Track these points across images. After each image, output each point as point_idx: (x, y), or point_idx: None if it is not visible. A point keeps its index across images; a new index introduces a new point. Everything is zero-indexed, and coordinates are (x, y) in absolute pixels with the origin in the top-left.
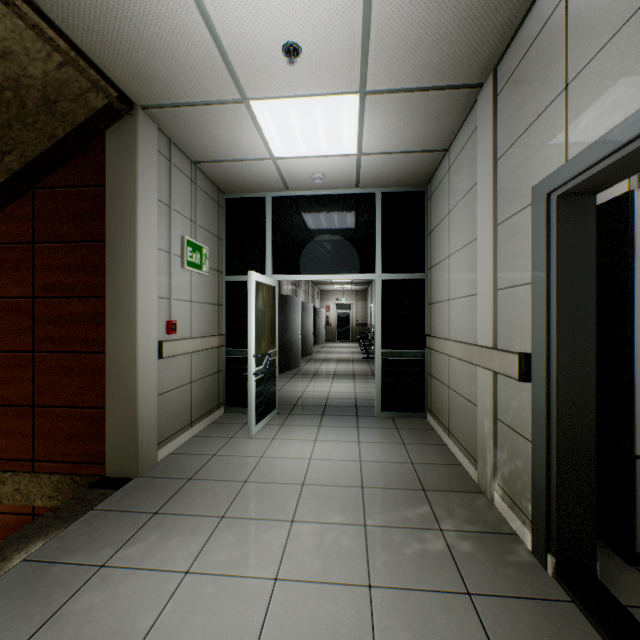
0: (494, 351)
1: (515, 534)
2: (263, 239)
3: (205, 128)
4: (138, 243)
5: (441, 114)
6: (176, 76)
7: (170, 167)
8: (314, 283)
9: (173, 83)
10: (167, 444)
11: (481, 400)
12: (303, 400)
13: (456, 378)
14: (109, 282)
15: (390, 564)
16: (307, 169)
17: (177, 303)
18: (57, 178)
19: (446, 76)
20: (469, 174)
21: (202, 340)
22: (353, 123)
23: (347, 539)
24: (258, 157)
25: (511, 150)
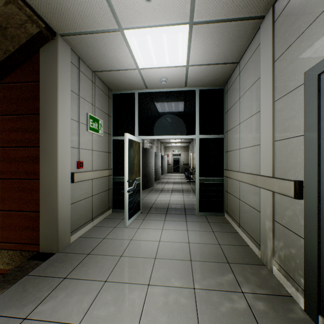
0: (274, 179)
1: (291, 296)
2: (133, 116)
3: (98, 49)
4: (58, 115)
5: (237, 38)
6: (78, 12)
7: (79, 73)
8: (161, 142)
9: (77, 17)
10: (77, 232)
11: (263, 208)
12: (155, 205)
13: (244, 194)
14: (41, 138)
15: (212, 319)
16: (157, 75)
17: (83, 151)
18: (12, 77)
19: (243, 10)
20: (254, 73)
21: (98, 172)
22: (184, 45)
23: (183, 299)
24: (130, 68)
25: (286, 52)
